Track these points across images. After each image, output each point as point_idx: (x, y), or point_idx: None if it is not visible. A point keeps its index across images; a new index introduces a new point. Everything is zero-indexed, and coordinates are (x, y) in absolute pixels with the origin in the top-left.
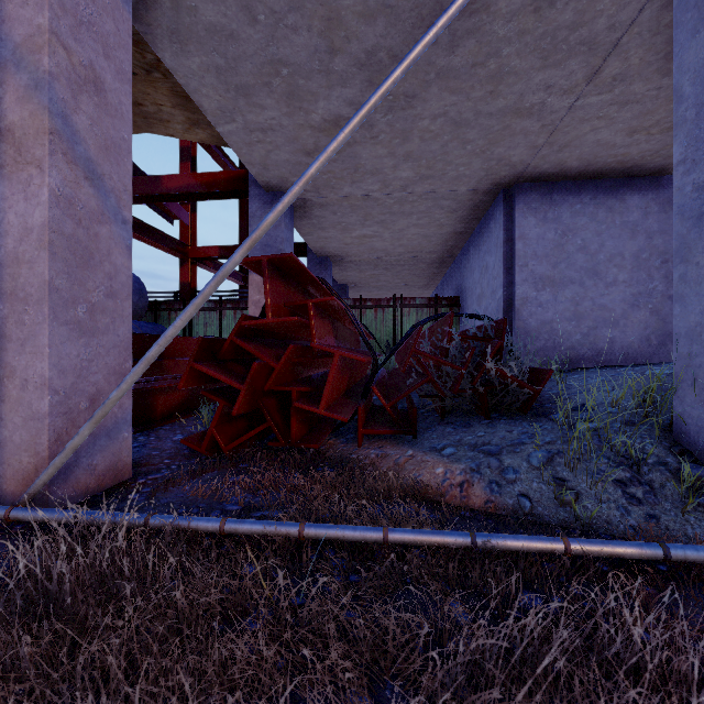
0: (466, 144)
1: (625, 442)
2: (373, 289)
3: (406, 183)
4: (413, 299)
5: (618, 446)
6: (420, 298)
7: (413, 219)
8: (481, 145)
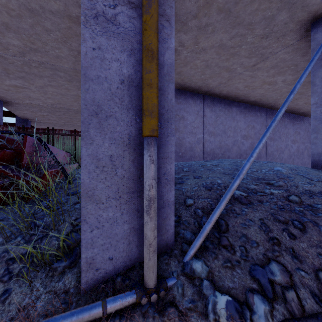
0: (49, 32)
1: (47, 221)
2: (50, 125)
3: (21, 50)
4: (61, 130)
5: (41, 224)
6: (66, 130)
7: (45, 80)
8: (60, 36)
